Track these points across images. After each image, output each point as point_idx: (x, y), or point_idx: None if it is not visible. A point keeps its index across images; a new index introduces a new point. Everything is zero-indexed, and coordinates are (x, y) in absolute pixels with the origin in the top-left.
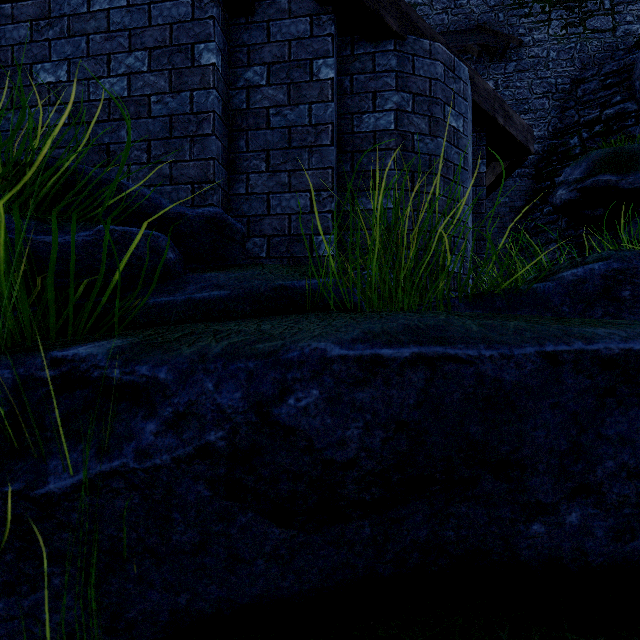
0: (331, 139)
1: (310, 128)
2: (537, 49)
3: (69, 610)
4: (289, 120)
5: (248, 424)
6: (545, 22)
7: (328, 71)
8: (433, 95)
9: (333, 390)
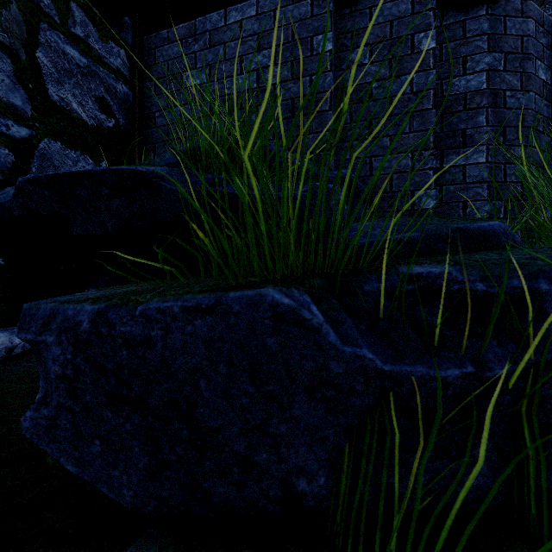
0: (432, 103)
1: (411, 95)
2: None
3: (483, 477)
4: (390, 91)
5: None
6: None
7: (429, 42)
8: (525, 51)
9: None
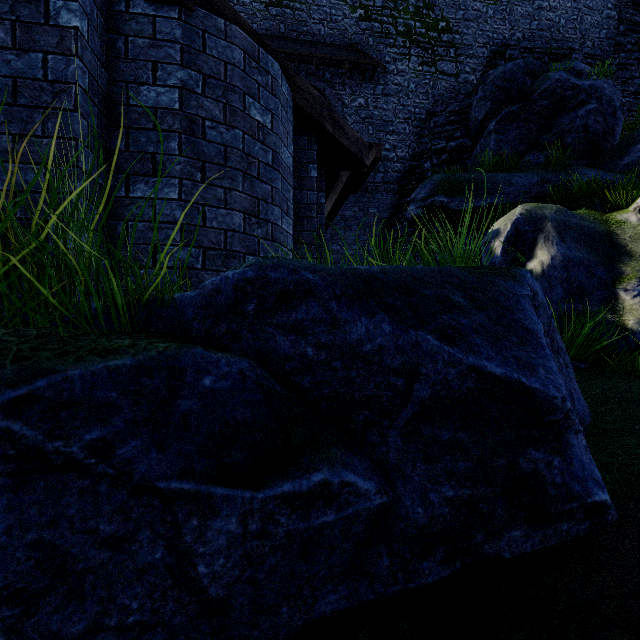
0: (75, 103)
1: (45, 84)
2: (400, 78)
3: None
4: (14, 68)
5: None
6: (406, 56)
7: (71, 17)
8: (229, 81)
9: None
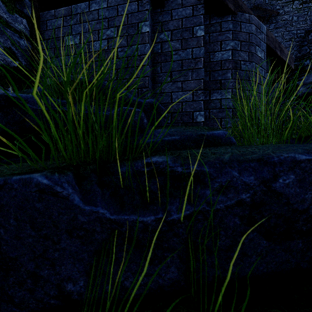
0: (203, 65)
1: (192, 60)
2: (286, 16)
3: (172, 273)
4: (181, 57)
5: (261, 191)
6: (290, 2)
7: (201, 32)
8: (250, 41)
9: (301, 175)
